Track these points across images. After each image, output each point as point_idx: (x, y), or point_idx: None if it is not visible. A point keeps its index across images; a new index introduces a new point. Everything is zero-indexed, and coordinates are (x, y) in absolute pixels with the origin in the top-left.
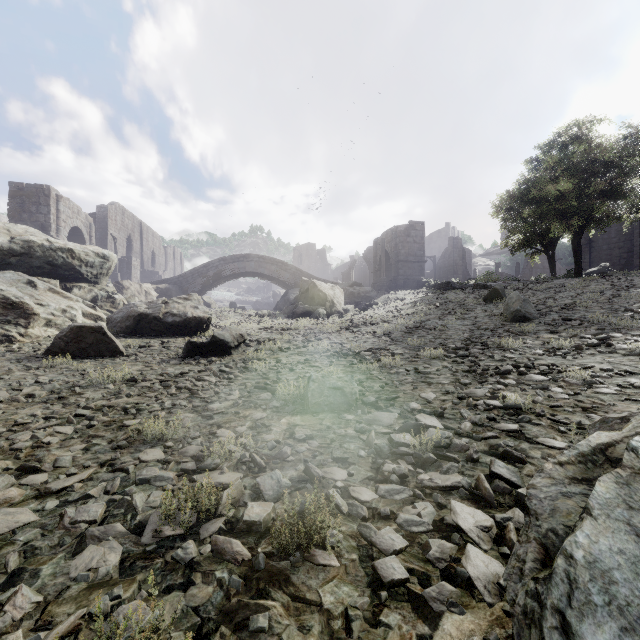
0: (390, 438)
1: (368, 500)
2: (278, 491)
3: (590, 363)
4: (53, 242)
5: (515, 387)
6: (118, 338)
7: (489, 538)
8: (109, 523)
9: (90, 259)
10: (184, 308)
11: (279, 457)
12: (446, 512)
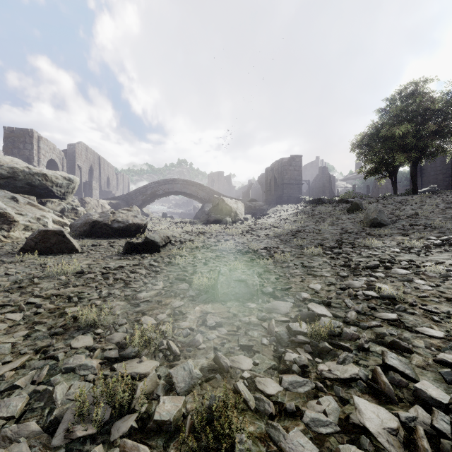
0: (288, 326)
1: (273, 393)
2: (189, 383)
3: (440, 259)
4: (31, 169)
5: (385, 279)
6: (77, 239)
7: (399, 443)
8: (26, 419)
9: (59, 181)
10: (127, 217)
11: (192, 344)
12: (349, 408)
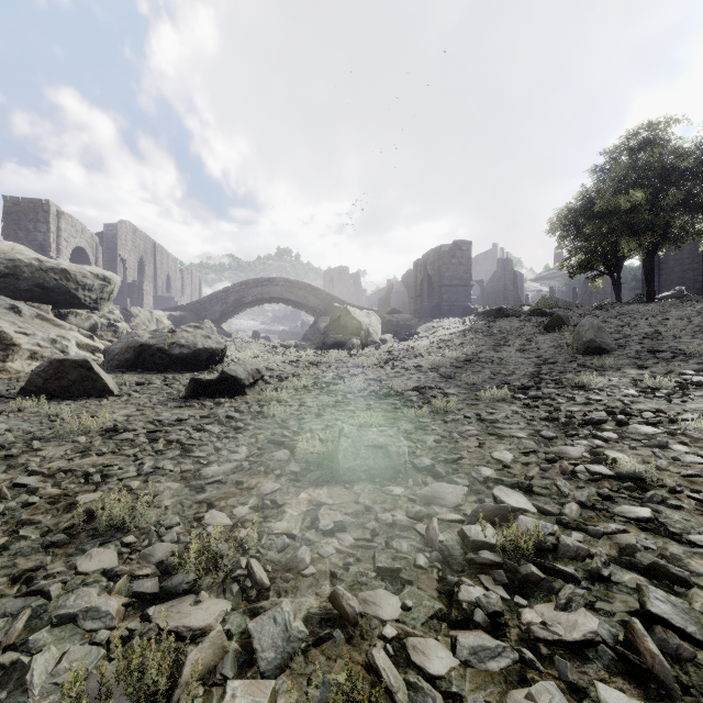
0: (462, 532)
1: (442, 673)
2: (284, 650)
3: None
4: (44, 261)
5: (619, 443)
6: (114, 373)
7: None
8: None
9: (88, 281)
10: (194, 338)
11: (292, 567)
12: None
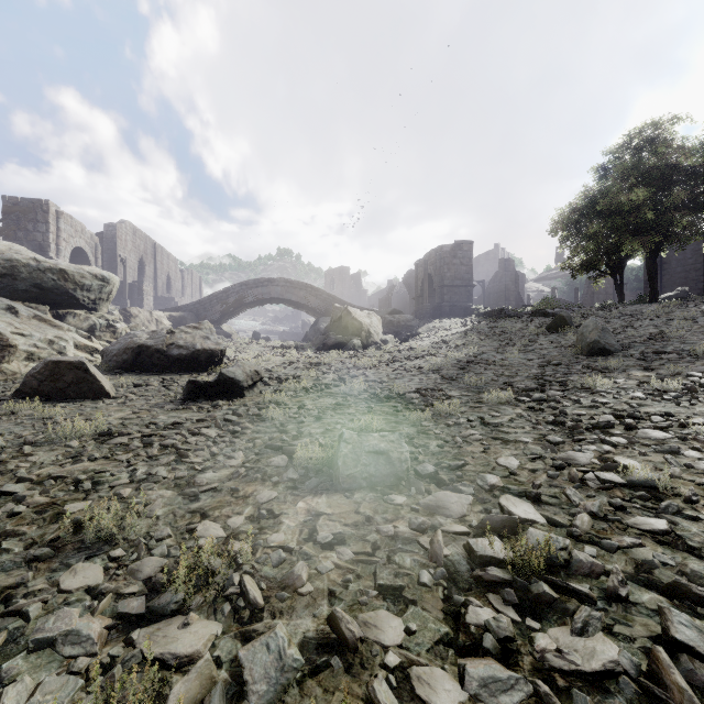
0: (468, 546)
1: None
2: (277, 682)
3: None
4: (41, 261)
5: (629, 449)
6: (112, 375)
7: None
8: None
9: (86, 282)
10: (193, 339)
11: (288, 584)
12: None
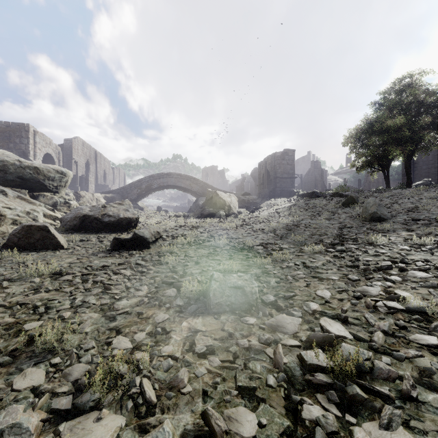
0: (300, 356)
1: None
2: None
3: None
4: (23, 162)
5: (403, 284)
6: (66, 234)
7: None
8: None
9: (51, 175)
10: (118, 211)
11: (174, 385)
12: None
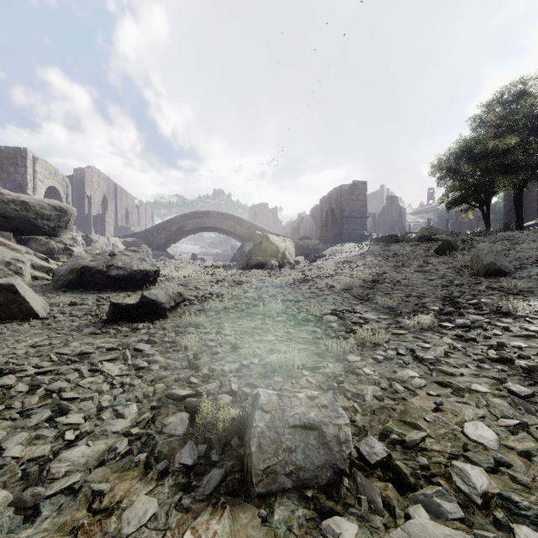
0: None
1: None
2: None
3: None
4: (5, 194)
5: None
6: (56, 293)
7: None
8: None
9: (46, 212)
10: (130, 260)
11: None
12: None
